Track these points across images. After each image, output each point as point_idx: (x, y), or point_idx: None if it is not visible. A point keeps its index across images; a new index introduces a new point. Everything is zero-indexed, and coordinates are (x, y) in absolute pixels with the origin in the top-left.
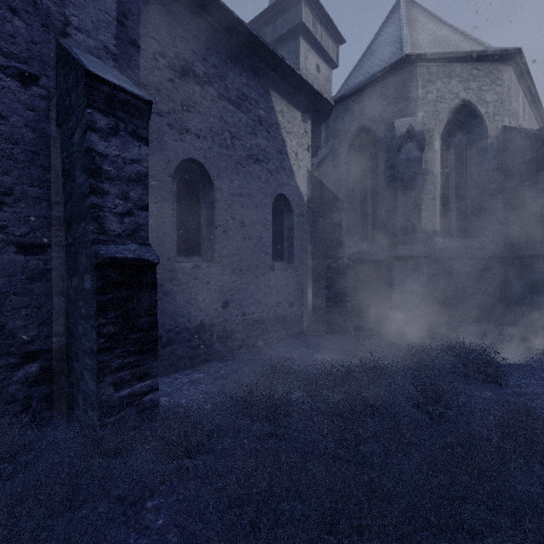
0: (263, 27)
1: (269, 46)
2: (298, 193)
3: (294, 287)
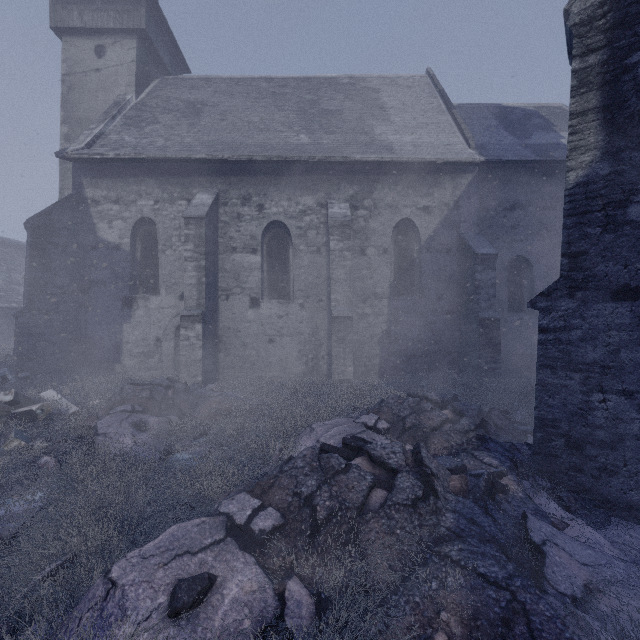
0: None
1: None
2: None
3: None
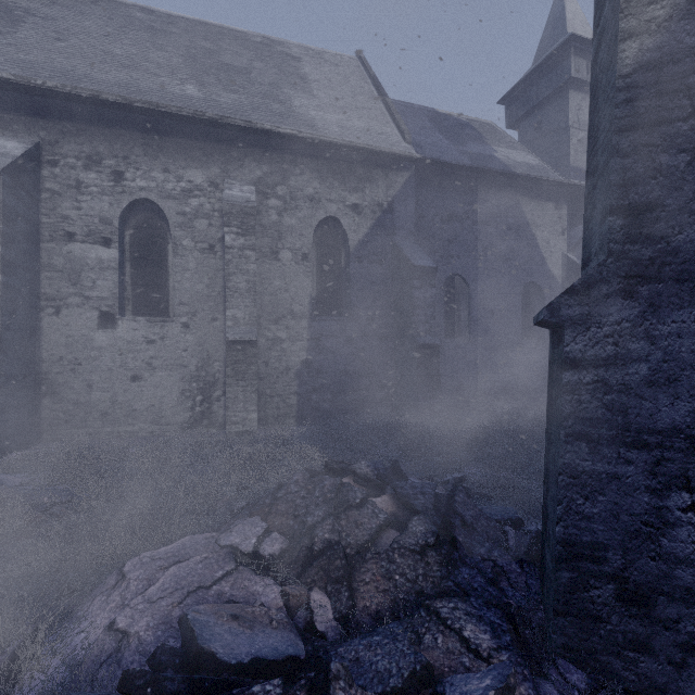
0: (526, 91)
1: (514, 173)
2: (550, 277)
3: (545, 363)
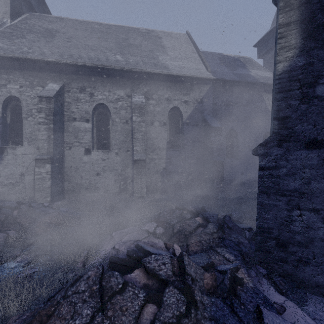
0: (267, 40)
1: (259, 82)
2: None
3: None
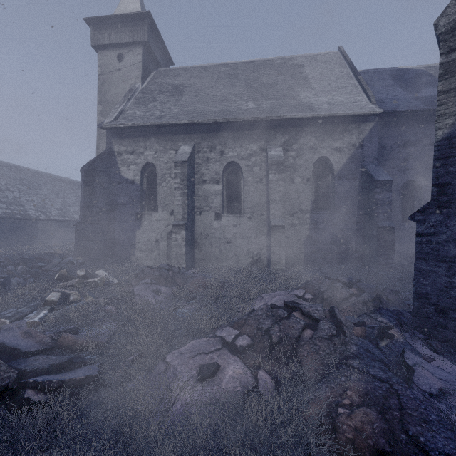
0: None
1: None
2: None
3: None
